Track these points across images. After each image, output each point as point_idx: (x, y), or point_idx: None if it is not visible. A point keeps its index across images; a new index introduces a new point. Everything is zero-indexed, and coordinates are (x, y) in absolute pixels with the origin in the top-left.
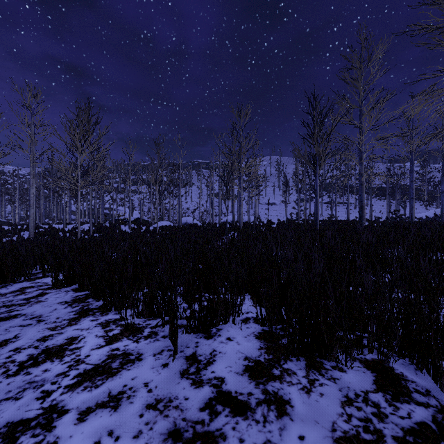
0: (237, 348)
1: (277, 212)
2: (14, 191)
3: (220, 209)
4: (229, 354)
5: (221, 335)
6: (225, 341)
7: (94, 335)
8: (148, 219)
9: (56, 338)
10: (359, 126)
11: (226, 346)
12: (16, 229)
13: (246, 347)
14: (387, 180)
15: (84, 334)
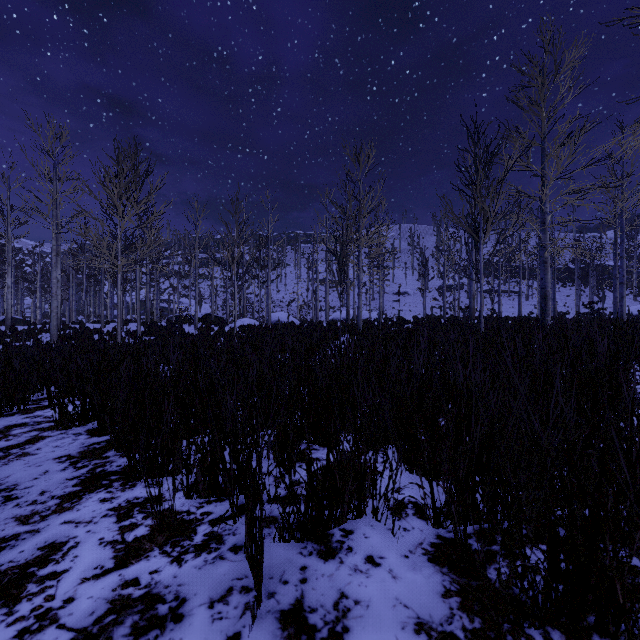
0: (393, 591)
1: (410, 306)
2: (35, 276)
3: (327, 301)
4: (377, 610)
5: (353, 548)
6: (363, 567)
7: (97, 539)
8: (224, 316)
9: (22, 544)
10: (541, 173)
11: (368, 583)
12: (35, 330)
13: (413, 589)
14: (576, 257)
15: (79, 536)
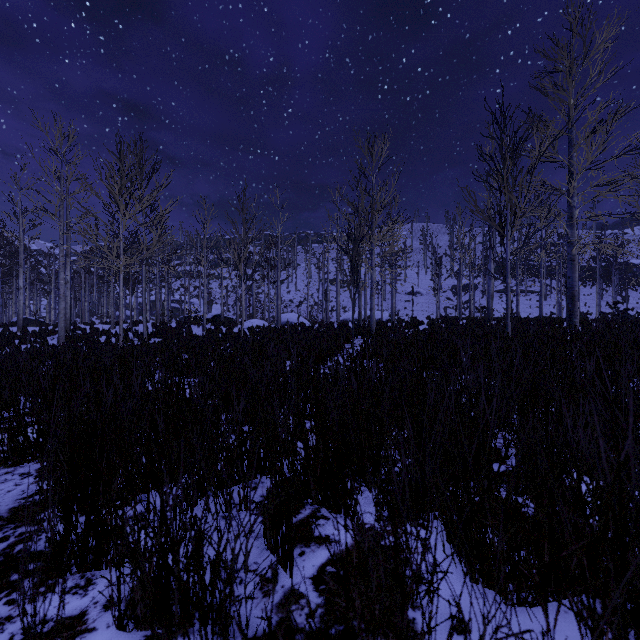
0: None
1: (422, 306)
2: (49, 278)
3: (338, 302)
4: None
5: None
6: None
7: None
8: (234, 316)
9: None
10: (568, 164)
11: None
12: (45, 331)
13: None
14: (598, 255)
15: None
